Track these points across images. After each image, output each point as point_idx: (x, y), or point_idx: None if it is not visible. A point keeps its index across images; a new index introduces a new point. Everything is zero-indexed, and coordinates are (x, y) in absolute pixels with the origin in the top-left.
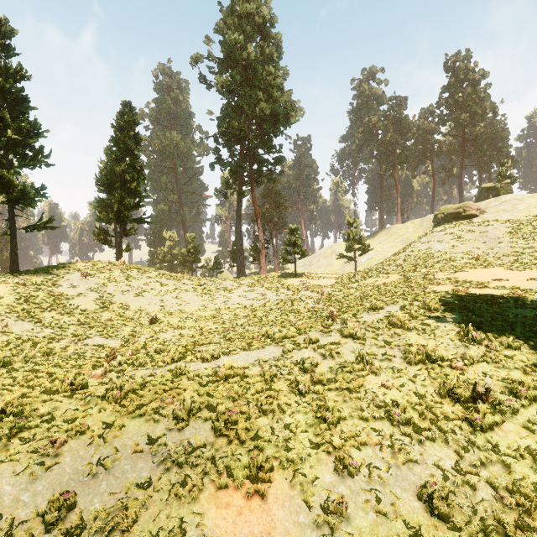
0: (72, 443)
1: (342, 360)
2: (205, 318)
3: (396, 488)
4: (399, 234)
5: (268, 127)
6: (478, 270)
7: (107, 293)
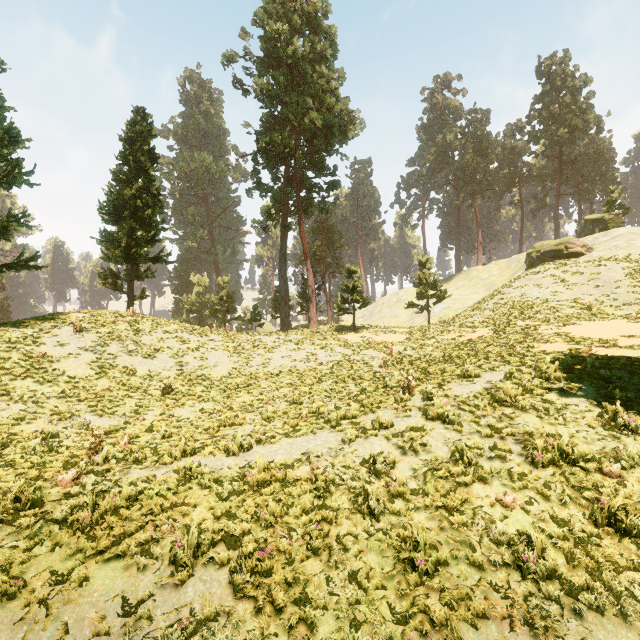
0: None
1: (431, 457)
2: (237, 386)
3: None
4: (481, 278)
5: (319, 142)
6: (594, 323)
7: (107, 353)
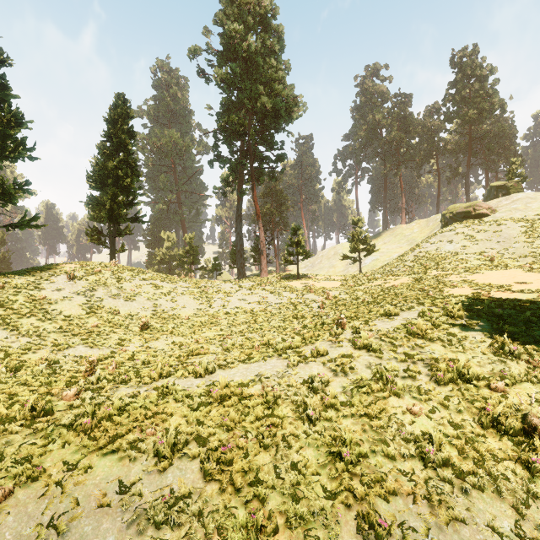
0: (20, 494)
1: (357, 377)
2: (202, 324)
3: None
4: (404, 235)
5: (269, 122)
6: (495, 272)
7: (95, 296)
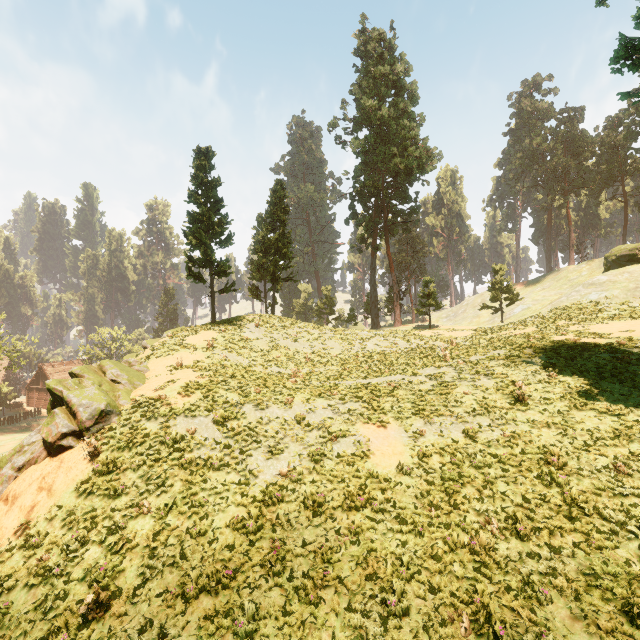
0: (295, 402)
1: (442, 381)
2: (347, 360)
3: (452, 430)
4: (569, 278)
5: (402, 179)
6: (621, 322)
7: (274, 339)
